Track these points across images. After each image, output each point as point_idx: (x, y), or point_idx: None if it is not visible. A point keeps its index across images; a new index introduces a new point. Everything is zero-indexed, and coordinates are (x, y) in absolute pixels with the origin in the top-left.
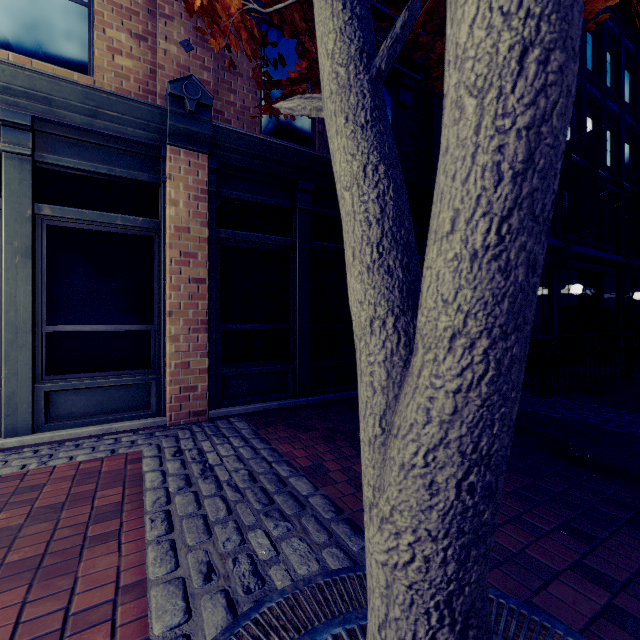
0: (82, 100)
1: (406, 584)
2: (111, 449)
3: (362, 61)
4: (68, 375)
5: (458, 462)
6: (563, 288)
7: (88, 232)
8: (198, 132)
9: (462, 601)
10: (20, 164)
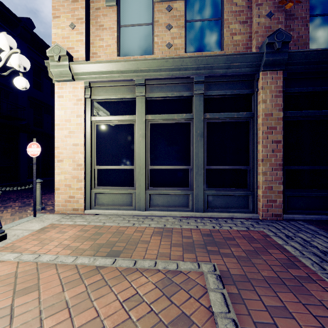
0: (224, 62)
1: None
2: (245, 226)
3: None
4: (213, 188)
5: None
6: None
7: (221, 123)
8: (280, 59)
9: None
10: (199, 98)
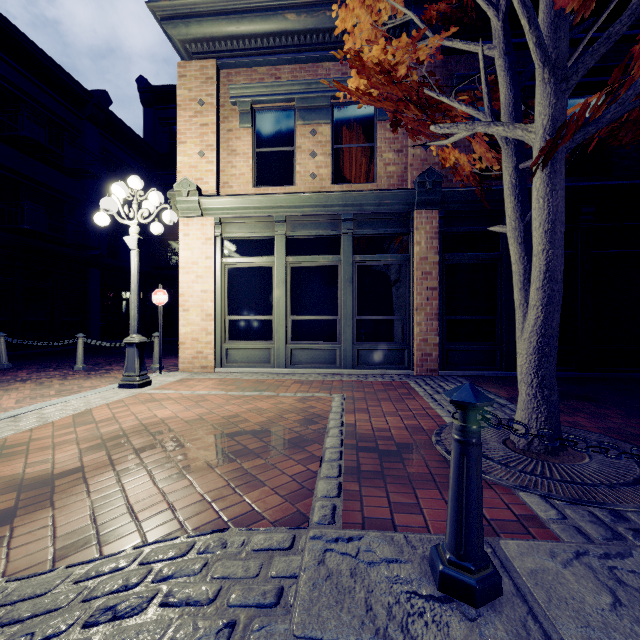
0: (375, 200)
1: (525, 368)
2: (391, 379)
3: (521, 219)
4: (365, 342)
5: (536, 335)
6: None
7: (374, 266)
8: (433, 198)
9: (541, 373)
10: (348, 238)
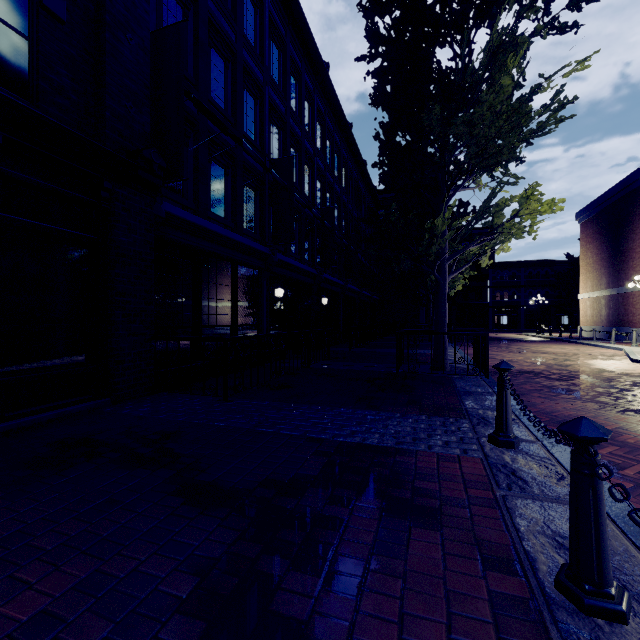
0: None
1: None
2: None
3: None
4: None
5: None
6: (270, 291)
7: None
8: None
9: None
10: None
